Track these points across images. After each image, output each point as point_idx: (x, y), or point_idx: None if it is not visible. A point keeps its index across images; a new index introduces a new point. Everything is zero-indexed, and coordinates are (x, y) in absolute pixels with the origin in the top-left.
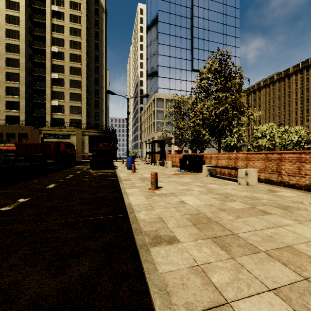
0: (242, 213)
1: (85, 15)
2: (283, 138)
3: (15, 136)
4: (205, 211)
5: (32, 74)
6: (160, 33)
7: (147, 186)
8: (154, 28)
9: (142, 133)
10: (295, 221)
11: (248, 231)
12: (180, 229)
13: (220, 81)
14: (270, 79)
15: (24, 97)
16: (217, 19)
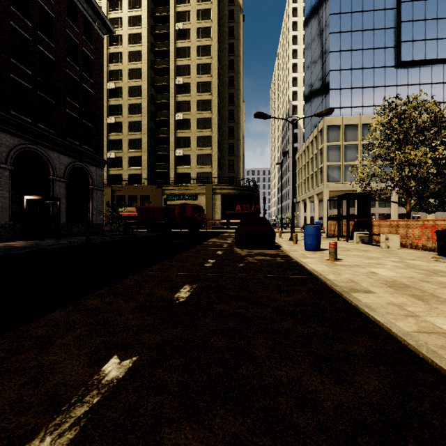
0: None
1: (216, 23)
2: None
3: (137, 199)
4: None
5: (154, 120)
6: (333, 14)
7: None
8: (321, 11)
9: (298, 188)
10: None
11: None
12: None
13: None
14: None
15: (146, 150)
16: None
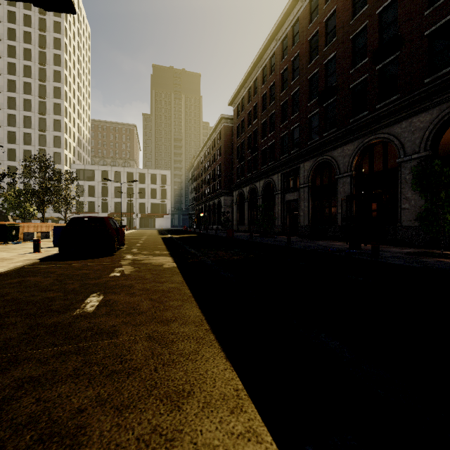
0: None
1: None
2: None
3: None
4: None
5: None
6: None
7: None
8: None
9: None
10: None
11: None
12: None
13: None
14: None
15: None
16: None
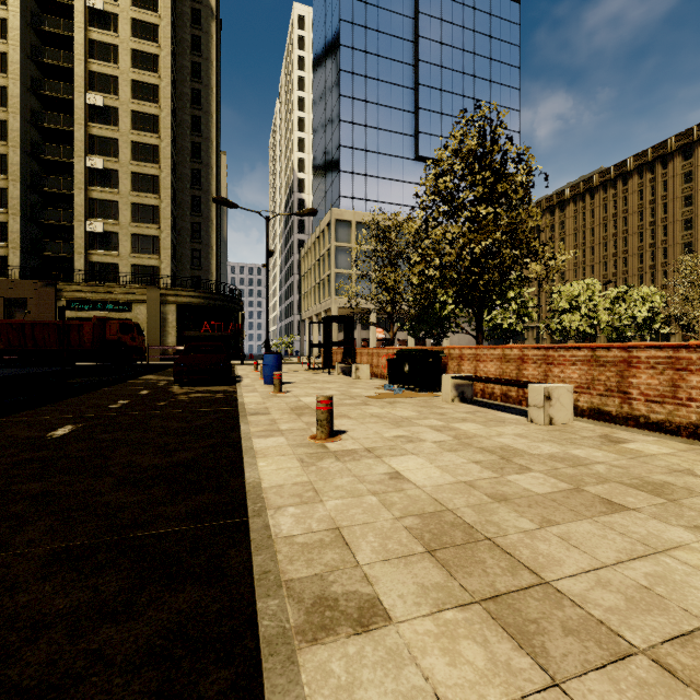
0: (554, 509)
1: (168, 22)
2: (614, 312)
3: None
4: (458, 503)
5: (39, 158)
6: (344, 71)
7: (308, 431)
8: (331, 60)
9: (303, 300)
10: (697, 533)
11: (581, 572)
12: (390, 570)
13: (481, 180)
14: (585, 183)
15: (19, 211)
16: (472, 45)
